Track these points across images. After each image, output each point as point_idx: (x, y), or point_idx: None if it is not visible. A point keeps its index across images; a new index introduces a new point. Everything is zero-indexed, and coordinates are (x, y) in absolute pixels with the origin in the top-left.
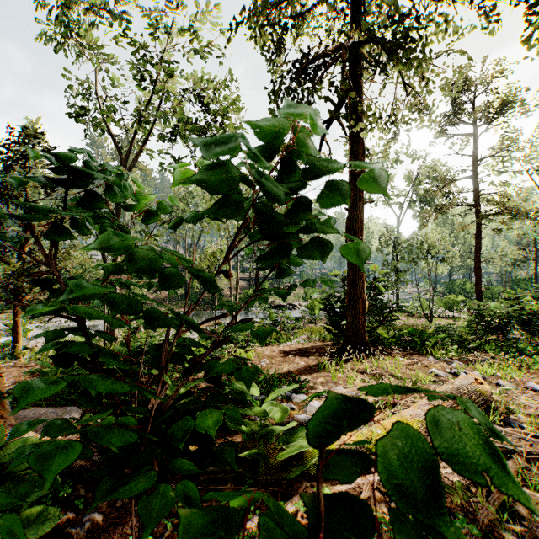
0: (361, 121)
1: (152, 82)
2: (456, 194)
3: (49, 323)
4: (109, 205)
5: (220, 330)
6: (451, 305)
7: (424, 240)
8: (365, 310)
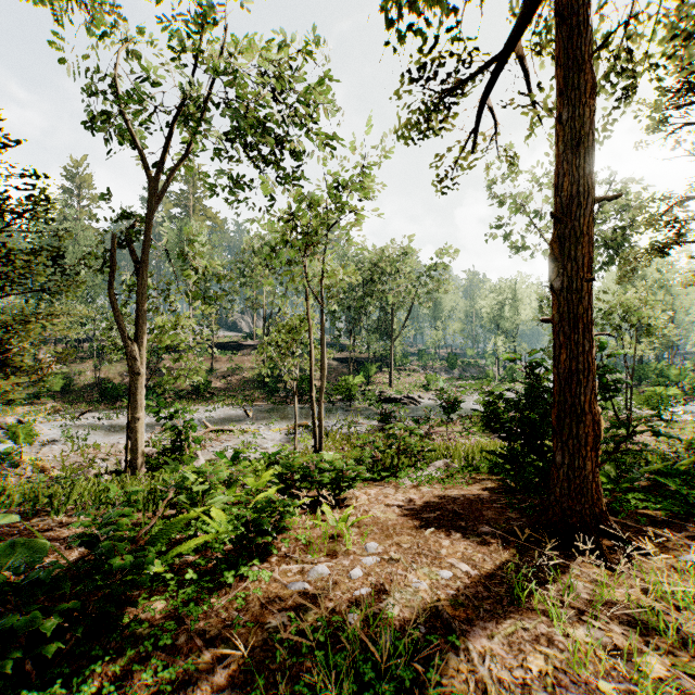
0: (588, 20)
1: (193, 51)
2: (686, 224)
3: (78, 421)
4: (134, 250)
5: (290, 459)
6: (656, 402)
7: (617, 302)
8: (598, 439)
